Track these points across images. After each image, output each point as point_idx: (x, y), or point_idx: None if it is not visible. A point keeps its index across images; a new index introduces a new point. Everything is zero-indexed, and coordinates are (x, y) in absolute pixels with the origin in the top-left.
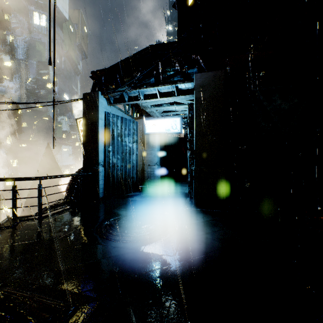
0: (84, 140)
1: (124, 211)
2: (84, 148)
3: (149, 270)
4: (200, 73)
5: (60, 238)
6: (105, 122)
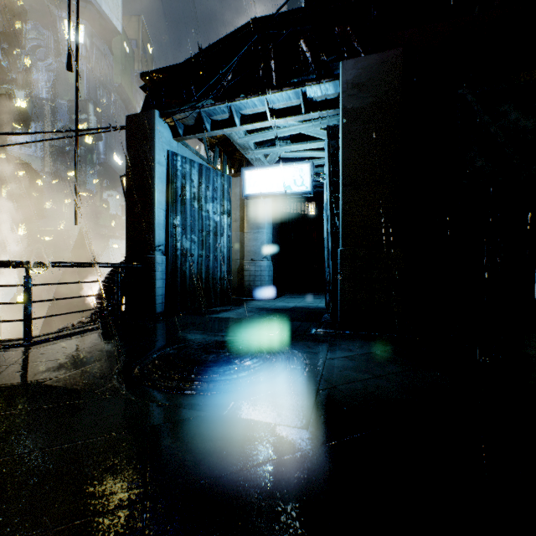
0: (127, 204)
1: (199, 334)
2: (128, 219)
3: (238, 466)
4: (352, 60)
5: (46, 383)
6: (168, 170)
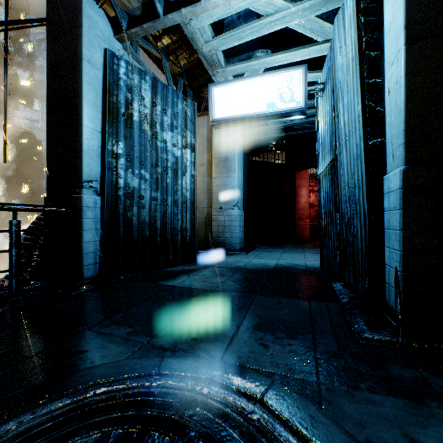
0: (48, 124)
1: (117, 343)
2: (49, 144)
3: None
4: None
5: None
6: (105, 76)
